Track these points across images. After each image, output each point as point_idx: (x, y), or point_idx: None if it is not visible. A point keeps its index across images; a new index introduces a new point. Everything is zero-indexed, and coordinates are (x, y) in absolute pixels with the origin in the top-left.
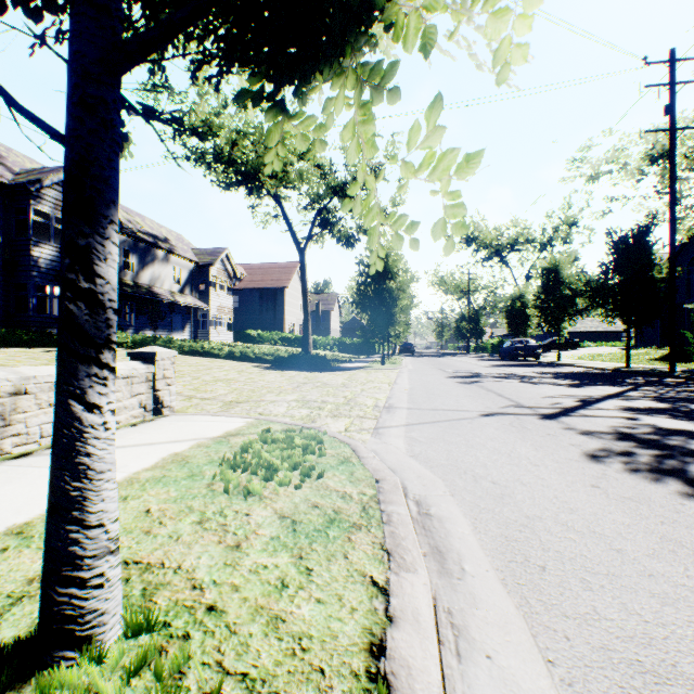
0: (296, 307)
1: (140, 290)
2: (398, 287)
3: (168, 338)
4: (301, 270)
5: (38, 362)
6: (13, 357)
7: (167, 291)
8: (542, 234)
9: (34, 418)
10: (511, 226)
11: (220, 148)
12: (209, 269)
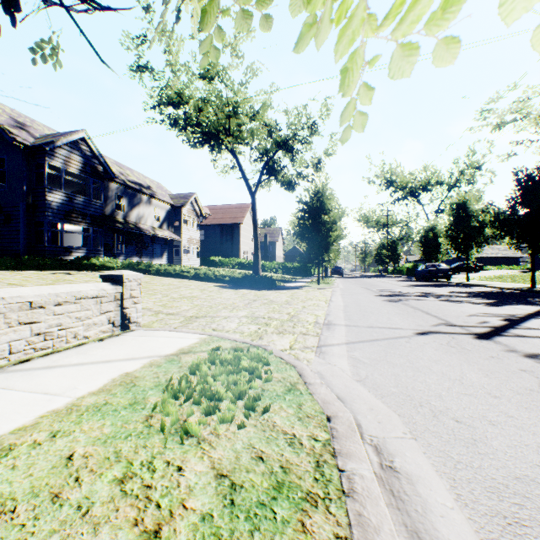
0: (249, 239)
1: (129, 226)
2: (331, 221)
3: (148, 263)
4: (253, 209)
5: (44, 282)
6: (26, 278)
7: (149, 226)
8: (450, 177)
9: (2, 335)
10: (423, 171)
11: (189, 113)
12: (182, 209)
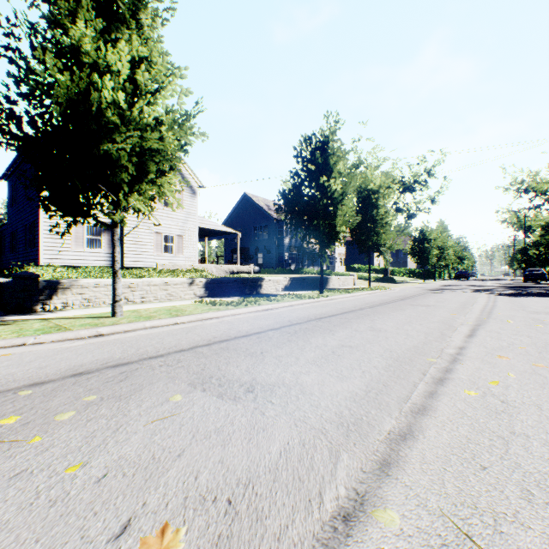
0: None
1: (309, 249)
2: (431, 246)
3: (329, 271)
4: None
5: None
6: None
7: (317, 248)
8: None
9: (345, 283)
10: None
11: None
12: None
